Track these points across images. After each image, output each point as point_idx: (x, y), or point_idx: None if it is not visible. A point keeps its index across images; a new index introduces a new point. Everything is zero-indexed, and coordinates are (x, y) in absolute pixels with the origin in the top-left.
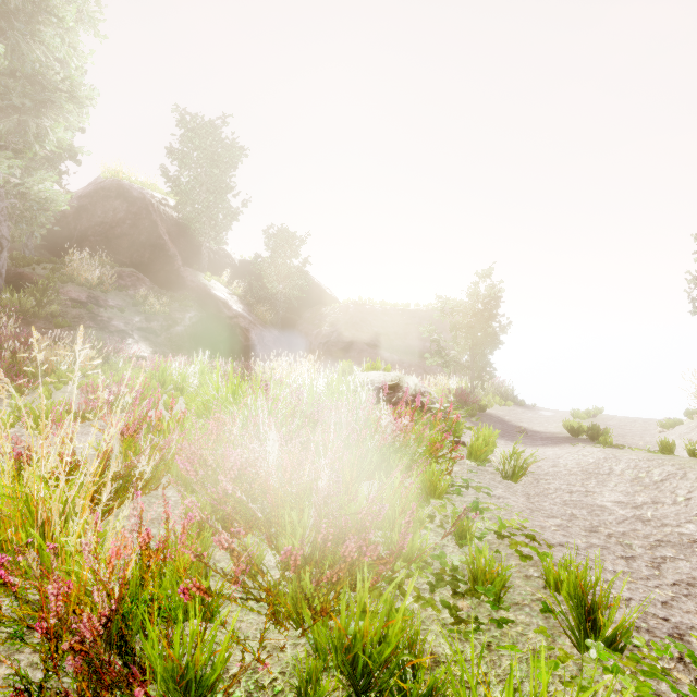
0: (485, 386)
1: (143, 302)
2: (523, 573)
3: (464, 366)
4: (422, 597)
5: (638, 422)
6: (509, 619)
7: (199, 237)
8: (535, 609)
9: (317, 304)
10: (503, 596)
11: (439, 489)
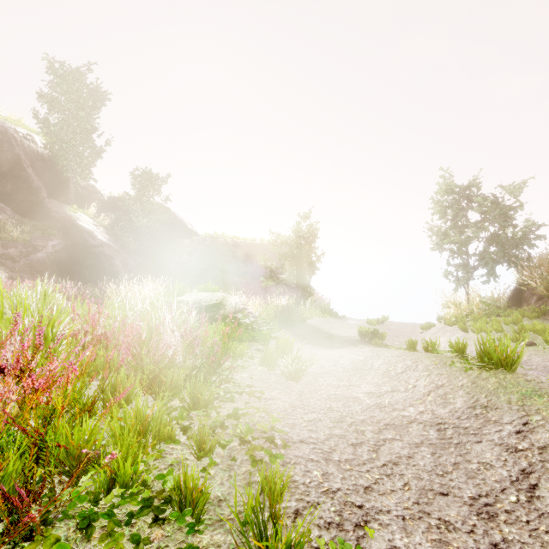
0: (309, 302)
1: (0, 229)
2: (247, 480)
3: (291, 287)
4: (113, 533)
5: (410, 325)
6: (195, 545)
7: (66, 173)
8: (237, 523)
9: (180, 237)
10: (203, 516)
11: (214, 397)
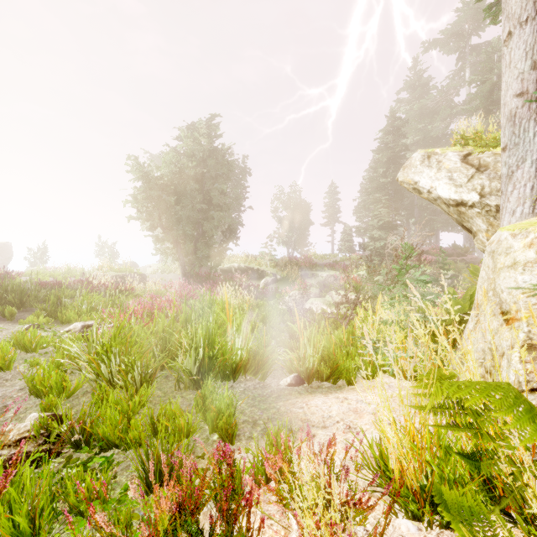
0: None
1: None
2: None
3: None
4: None
5: None
6: None
7: None
8: None
9: None
10: None
11: None
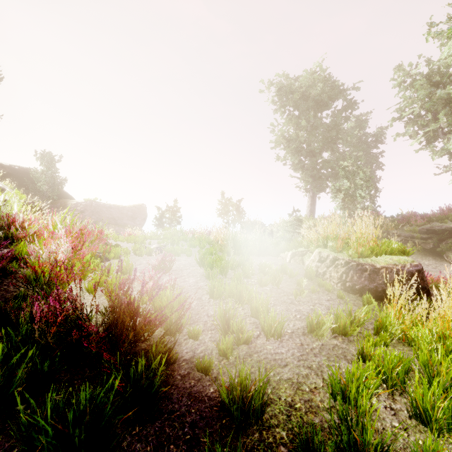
0: None
1: None
2: None
3: None
4: None
5: None
6: None
7: None
8: None
9: (58, 198)
10: None
11: None
